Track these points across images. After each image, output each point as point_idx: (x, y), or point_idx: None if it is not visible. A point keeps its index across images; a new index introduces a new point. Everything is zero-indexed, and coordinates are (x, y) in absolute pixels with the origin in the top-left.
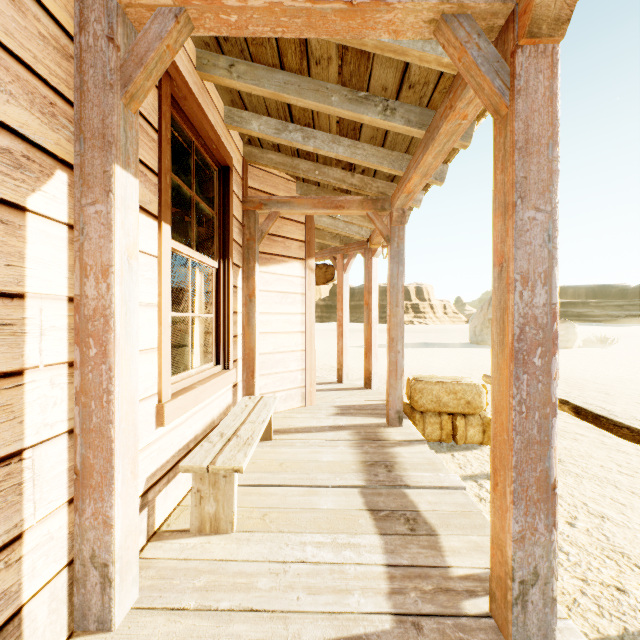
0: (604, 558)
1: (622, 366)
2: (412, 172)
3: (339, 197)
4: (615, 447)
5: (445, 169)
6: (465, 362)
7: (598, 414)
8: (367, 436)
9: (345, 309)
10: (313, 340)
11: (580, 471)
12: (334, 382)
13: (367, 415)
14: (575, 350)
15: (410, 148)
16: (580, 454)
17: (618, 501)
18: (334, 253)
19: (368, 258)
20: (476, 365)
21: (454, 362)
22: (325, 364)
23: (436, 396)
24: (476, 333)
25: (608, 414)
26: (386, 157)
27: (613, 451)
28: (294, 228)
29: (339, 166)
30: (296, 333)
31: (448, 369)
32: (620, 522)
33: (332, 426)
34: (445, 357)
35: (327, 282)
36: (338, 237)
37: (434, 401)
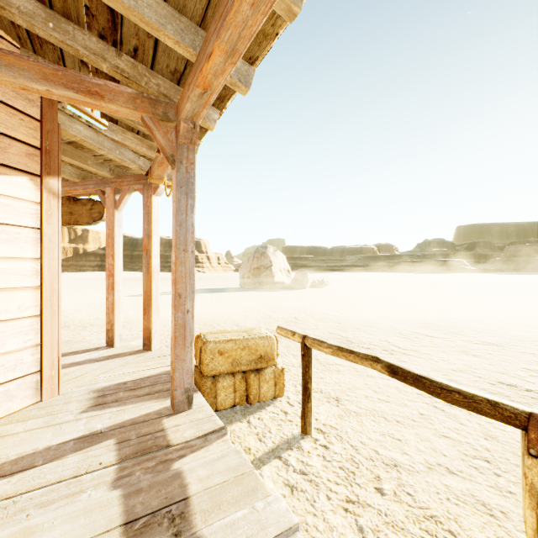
0: (427, 536)
1: (337, 300)
2: (213, 39)
3: (94, 78)
4: (365, 373)
5: (251, 72)
6: (240, 305)
7: (418, 374)
8: (141, 445)
9: (118, 256)
10: (57, 299)
11: (356, 408)
12: (102, 347)
13: (144, 398)
14: (308, 290)
15: (208, 16)
16: (348, 387)
17: (395, 437)
18: (102, 185)
19: (148, 195)
20: (249, 307)
21: (231, 305)
22: (98, 318)
23: (229, 355)
24: (245, 279)
25: (347, 341)
26: (171, 19)
27: (366, 377)
28: (16, 121)
29: (94, 29)
30: (20, 290)
31: (227, 313)
32: (409, 466)
33: (81, 438)
34: (223, 301)
35: (93, 222)
36: (107, 165)
37: (227, 361)
